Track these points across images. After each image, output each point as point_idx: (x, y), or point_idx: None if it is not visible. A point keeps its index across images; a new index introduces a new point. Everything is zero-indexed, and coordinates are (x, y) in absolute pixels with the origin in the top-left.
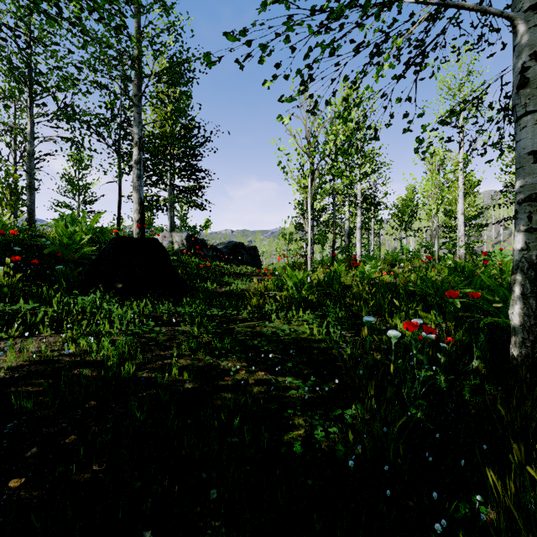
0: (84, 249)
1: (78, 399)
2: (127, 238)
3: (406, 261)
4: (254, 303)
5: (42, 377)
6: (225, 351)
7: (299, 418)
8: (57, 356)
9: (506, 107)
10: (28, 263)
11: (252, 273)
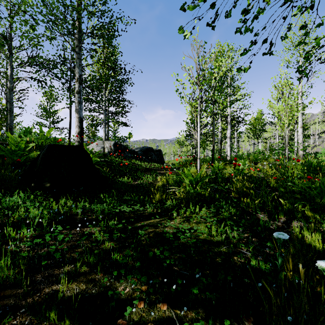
0: (30, 154)
1: None
2: (57, 146)
3: (263, 160)
4: (158, 198)
5: None
6: (125, 265)
7: None
8: None
9: None
10: None
11: (158, 168)
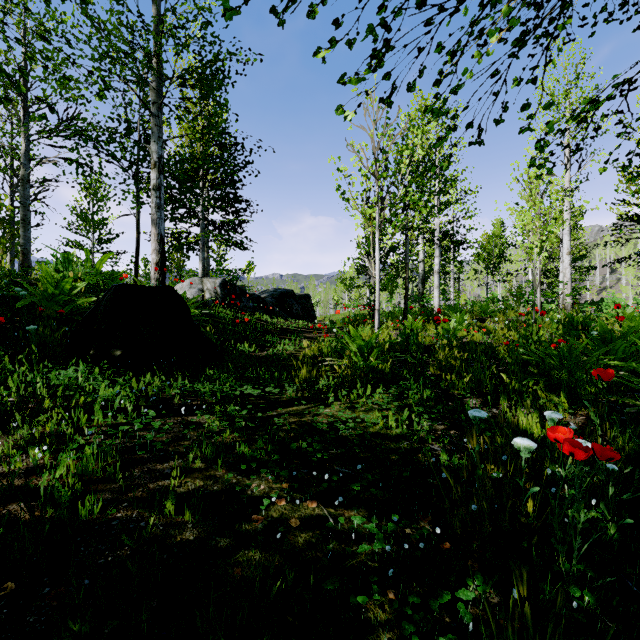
0: (78, 301)
1: None
2: (131, 287)
3: (498, 313)
4: (304, 375)
5: None
6: (257, 461)
7: (375, 605)
8: None
9: None
10: None
11: (304, 328)
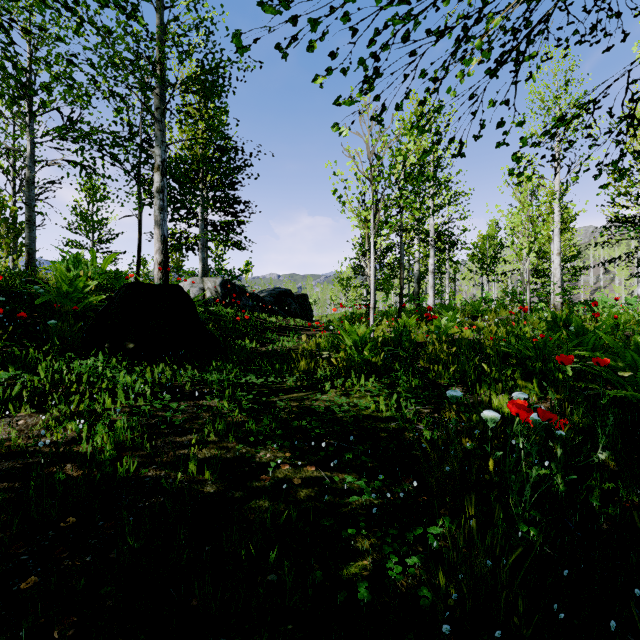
0: (89, 298)
1: (50, 515)
2: (142, 285)
3: (490, 312)
4: (303, 367)
5: (6, 479)
6: (263, 436)
7: (363, 538)
8: (34, 445)
9: (631, 114)
10: (15, 316)
11: (302, 326)
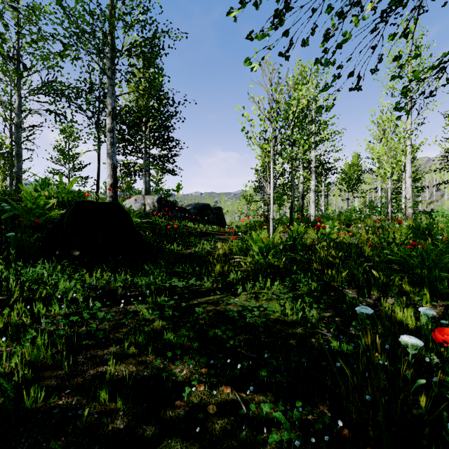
0: (51, 213)
1: None
2: (88, 203)
3: (359, 221)
4: (218, 270)
5: None
6: (181, 346)
7: None
8: None
9: None
10: None
11: (217, 232)
